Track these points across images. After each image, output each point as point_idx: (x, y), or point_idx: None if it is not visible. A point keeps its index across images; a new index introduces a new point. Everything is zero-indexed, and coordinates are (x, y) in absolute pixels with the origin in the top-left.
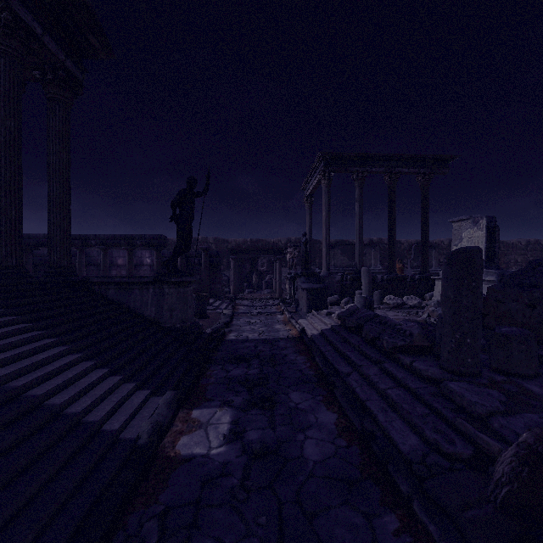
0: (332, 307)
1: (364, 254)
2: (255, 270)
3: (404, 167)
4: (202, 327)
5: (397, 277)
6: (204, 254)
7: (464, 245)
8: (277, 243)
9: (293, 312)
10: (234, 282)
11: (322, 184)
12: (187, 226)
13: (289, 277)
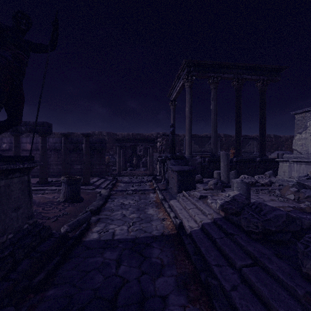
0: (196, 185)
1: (209, 143)
2: (135, 154)
3: (248, 74)
4: (48, 228)
5: (243, 159)
6: (85, 139)
7: (309, 132)
8: (150, 136)
9: (164, 190)
10: (119, 163)
11: (186, 86)
12: (3, 80)
13: (160, 160)
